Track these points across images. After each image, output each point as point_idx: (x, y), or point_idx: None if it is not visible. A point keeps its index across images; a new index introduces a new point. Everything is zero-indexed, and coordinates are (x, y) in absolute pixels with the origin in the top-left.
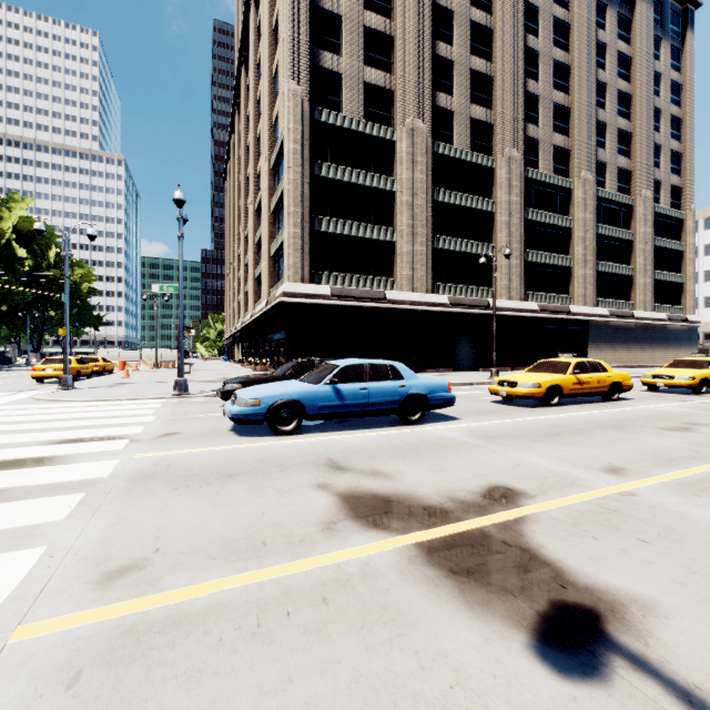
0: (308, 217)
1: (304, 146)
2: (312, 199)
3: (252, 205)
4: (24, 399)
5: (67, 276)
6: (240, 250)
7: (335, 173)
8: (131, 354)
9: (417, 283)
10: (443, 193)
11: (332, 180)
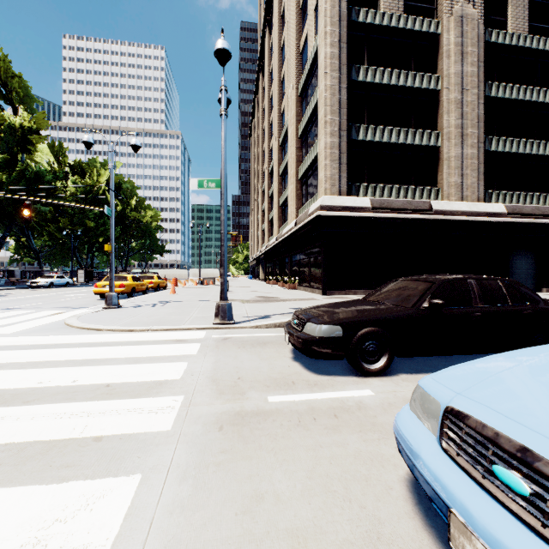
0: (346, 125)
1: (341, 50)
2: (348, 107)
3: (276, 141)
4: (55, 323)
5: (111, 189)
6: (263, 186)
7: (373, 76)
8: (181, 273)
9: (467, 191)
10: (495, 87)
11: (369, 84)
